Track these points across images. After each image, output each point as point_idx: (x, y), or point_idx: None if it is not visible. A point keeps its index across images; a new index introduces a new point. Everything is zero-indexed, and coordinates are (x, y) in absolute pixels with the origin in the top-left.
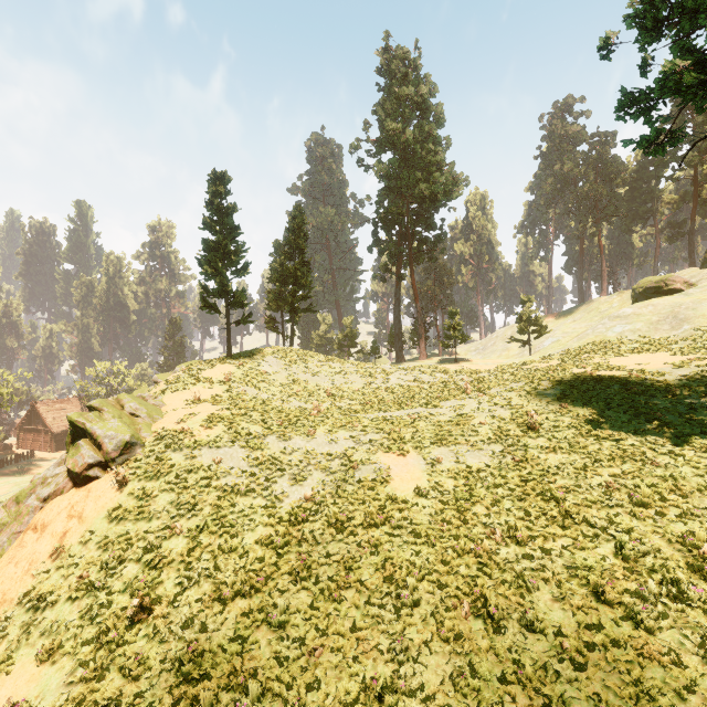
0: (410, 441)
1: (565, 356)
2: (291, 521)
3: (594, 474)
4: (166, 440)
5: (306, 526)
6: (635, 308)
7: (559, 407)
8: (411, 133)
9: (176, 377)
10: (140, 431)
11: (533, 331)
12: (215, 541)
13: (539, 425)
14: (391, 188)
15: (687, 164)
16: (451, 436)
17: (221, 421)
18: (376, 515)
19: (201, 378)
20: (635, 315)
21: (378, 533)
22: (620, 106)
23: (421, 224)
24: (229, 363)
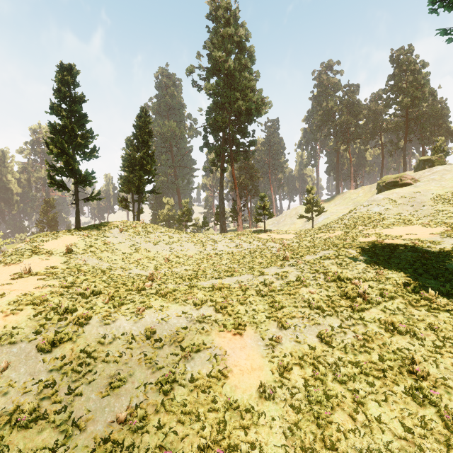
0: (245, 315)
1: (345, 228)
2: None
3: (452, 357)
4: None
5: None
6: (385, 195)
7: (375, 274)
8: (232, 62)
9: (15, 248)
10: None
11: (314, 211)
12: None
13: (366, 294)
14: (217, 104)
15: (403, 106)
16: (284, 308)
17: (31, 303)
18: (214, 447)
19: (41, 249)
20: (386, 199)
21: None
22: None
23: (238, 133)
24: (74, 235)
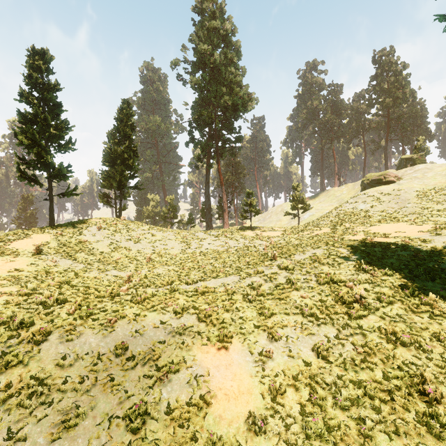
0: (231, 324)
1: (331, 225)
2: None
3: None
4: None
5: None
6: (370, 192)
7: (369, 275)
8: (218, 56)
9: None
10: None
11: (300, 208)
12: None
13: (362, 299)
14: (203, 99)
15: (385, 106)
16: (275, 316)
17: None
18: None
19: (6, 249)
20: (371, 197)
21: None
22: None
23: (225, 128)
24: (46, 233)
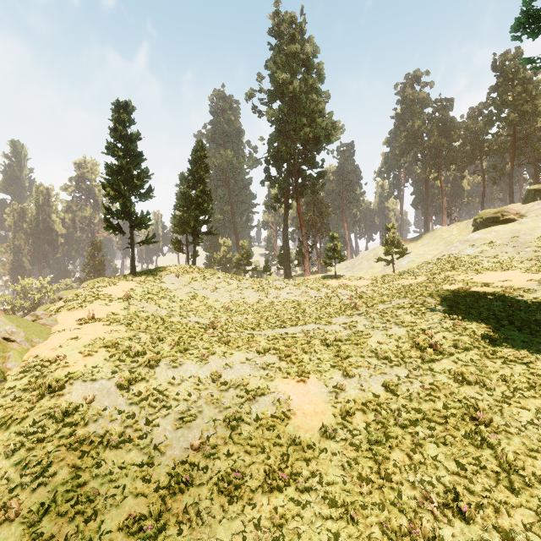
0: (309, 363)
1: (429, 273)
2: (170, 487)
3: (520, 407)
4: (33, 372)
5: (190, 493)
6: (481, 234)
7: (452, 324)
8: (298, 84)
9: (75, 294)
10: (7, 360)
11: (395, 253)
12: (63, 529)
13: (439, 345)
14: (280, 131)
15: (509, 123)
16: (350, 358)
17: (105, 346)
18: (278, 472)
19: (100, 295)
20: (482, 239)
21: (281, 499)
22: (516, 25)
23: (305, 163)
24: (131, 281)
